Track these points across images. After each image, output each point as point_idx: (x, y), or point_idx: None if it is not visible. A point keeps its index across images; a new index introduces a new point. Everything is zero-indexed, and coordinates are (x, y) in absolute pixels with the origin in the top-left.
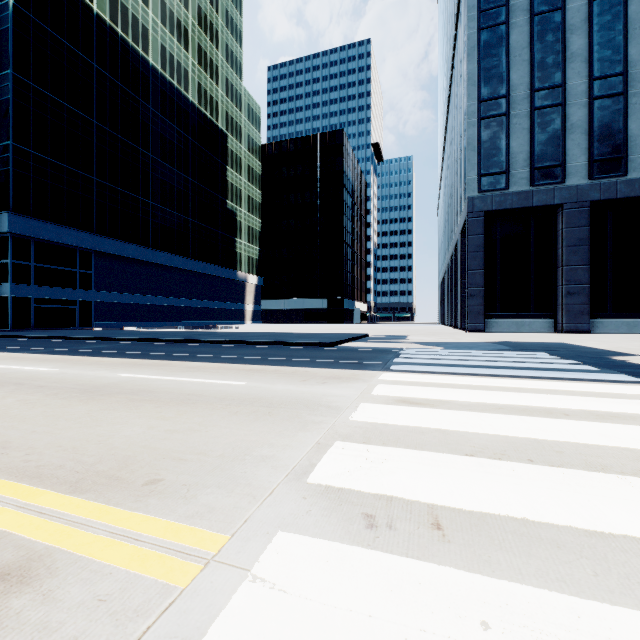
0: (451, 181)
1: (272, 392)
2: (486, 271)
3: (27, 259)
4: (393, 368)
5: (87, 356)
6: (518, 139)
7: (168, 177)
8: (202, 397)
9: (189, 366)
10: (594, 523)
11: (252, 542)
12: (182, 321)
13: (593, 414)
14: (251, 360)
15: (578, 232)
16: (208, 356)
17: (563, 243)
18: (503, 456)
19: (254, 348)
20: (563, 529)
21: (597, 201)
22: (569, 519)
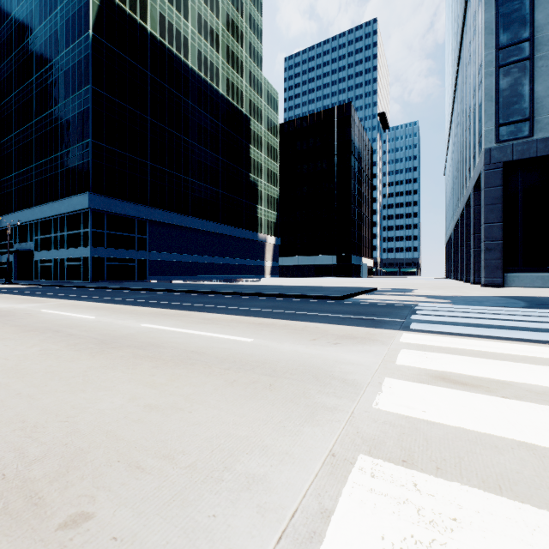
0: (462, 137)
1: (278, 353)
2: (505, 224)
3: (101, 228)
4: (413, 327)
5: (128, 305)
6: (544, 82)
7: (203, 158)
8: (203, 356)
9: (205, 317)
10: None
11: None
12: (214, 275)
13: None
14: (263, 313)
15: None
16: (225, 307)
17: None
18: None
19: (268, 300)
20: None
21: None
22: None
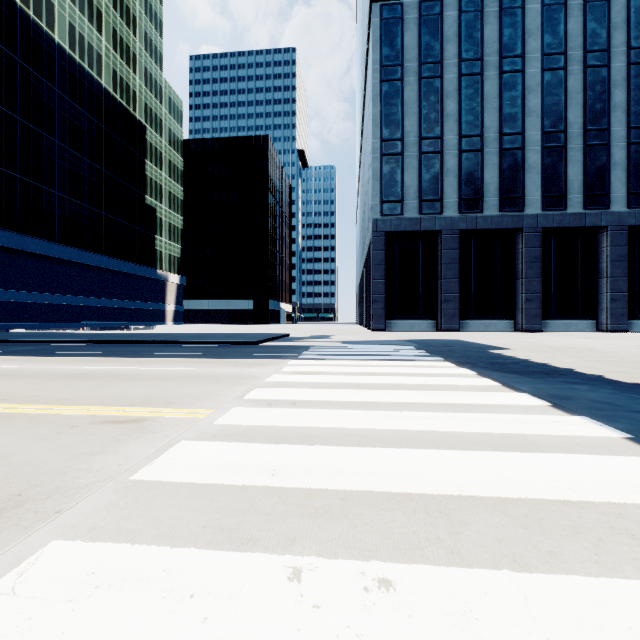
0: (364, 199)
1: (216, 372)
2: (387, 281)
3: None
4: (300, 357)
5: (30, 356)
6: (410, 175)
7: (78, 167)
8: (168, 376)
9: (140, 360)
10: (349, 399)
11: (224, 410)
12: (94, 322)
13: (394, 374)
14: (191, 355)
15: (452, 253)
16: (150, 353)
17: (442, 261)
18: (334, 388)
19: (188, 347)
20: (338, 401)
21: (464, 230)
22: (342, 399)
